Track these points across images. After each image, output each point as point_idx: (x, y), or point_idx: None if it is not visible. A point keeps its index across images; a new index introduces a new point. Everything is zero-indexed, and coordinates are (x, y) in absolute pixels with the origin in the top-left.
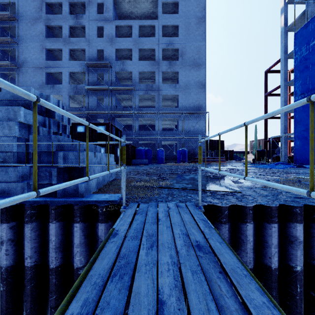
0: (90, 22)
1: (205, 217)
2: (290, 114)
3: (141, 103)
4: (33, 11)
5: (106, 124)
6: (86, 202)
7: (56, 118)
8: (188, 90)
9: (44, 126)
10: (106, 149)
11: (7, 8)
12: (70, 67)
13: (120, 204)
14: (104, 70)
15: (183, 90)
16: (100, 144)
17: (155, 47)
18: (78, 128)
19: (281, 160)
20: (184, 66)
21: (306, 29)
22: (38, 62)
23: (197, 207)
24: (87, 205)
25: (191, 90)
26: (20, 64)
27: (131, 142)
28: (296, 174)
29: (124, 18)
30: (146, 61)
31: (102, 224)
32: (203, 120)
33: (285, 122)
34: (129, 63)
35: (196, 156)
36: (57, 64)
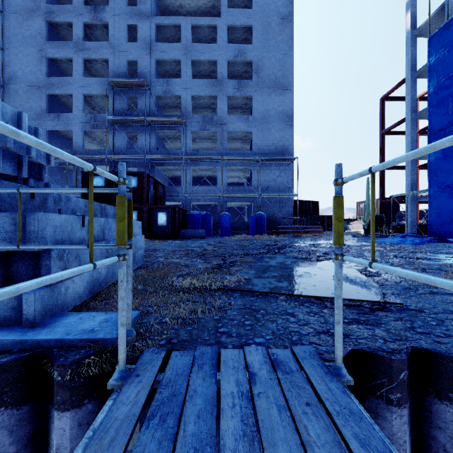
0: (117, 18)
1: (369, 418)
2: (417, 162)
3: (196, 145)
4: None
5: (138, 174)
6: (33, 344)
7: (9, 145)
8: (267, 125)
9: None
10: (138, 213)
11: None
12: (85, 87)
13: (117, 356)
14: (138, 92)
15: (260, 124)
16: None
17: (217, 59)
18: (95, 180)
19: (406, 231)
20: (261, 88)
21: (449, 31)
22: (34, 78)
23: (331, 372)
24: (27, 358)
25: (272, 124)
26: (5, 80)
27: (180, 204)
28: (452, 255)
29: (170, 15)
30: (204, 80)
31: (63, 414)
32: (289, 170)
33: (413, 174)
34: (177, 82)
35: (278, 224)
36: (64, 82)
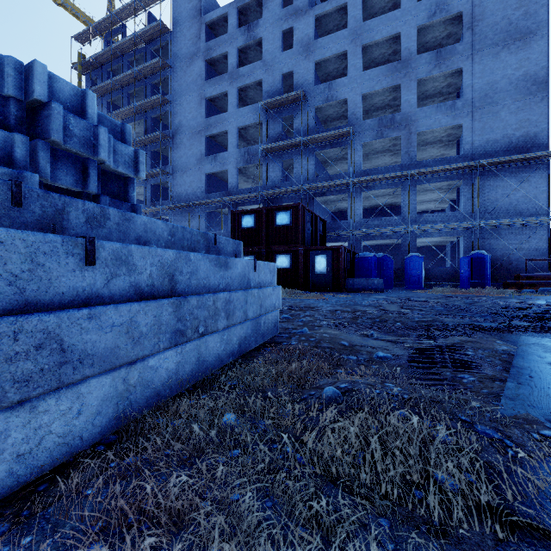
0: (271, 28)
1: None
2: None
3: (369, 163)
4: (189, 45)
5: (292, 208)
6: None
7: (56, 138)
8: (491, 107)
9: (11, 163)
10: (292, 258)
11: (161, 55)
12: (239, 119)
13: None
14: (294, 109)
15: (476, 109)
16: (282, 249)
17: (401, 31)
18: (245, 219)
19: None
20: (479, 49)
21: None
22: (195, 123)
23: None
24: None
25: (501, 104)
26: (174, 132)
27: (346, 246)
28: None
29: None
30: (380, 68)
31: None
32: (538, 176)
33: None
34: (342, 82)
35: (515, 271)
36: (220, 120)
